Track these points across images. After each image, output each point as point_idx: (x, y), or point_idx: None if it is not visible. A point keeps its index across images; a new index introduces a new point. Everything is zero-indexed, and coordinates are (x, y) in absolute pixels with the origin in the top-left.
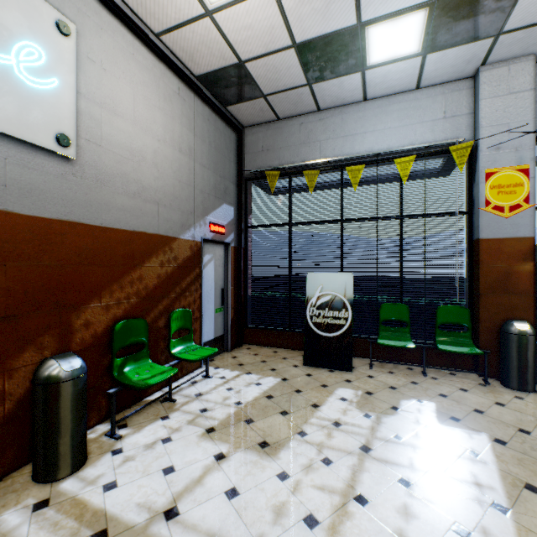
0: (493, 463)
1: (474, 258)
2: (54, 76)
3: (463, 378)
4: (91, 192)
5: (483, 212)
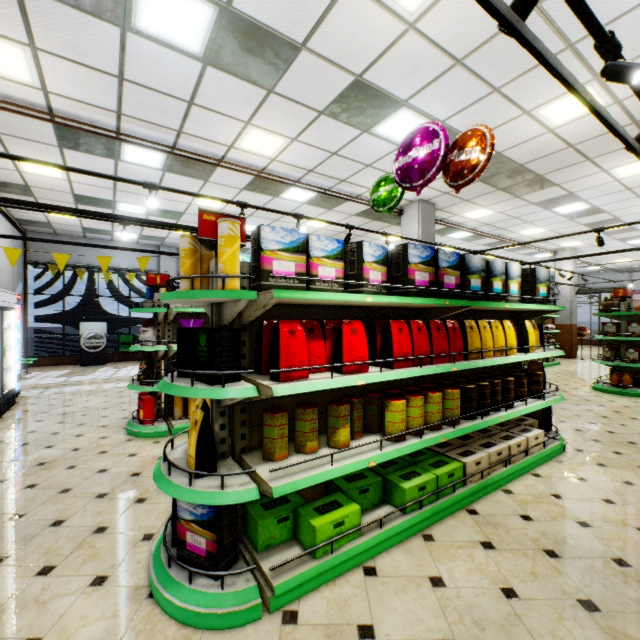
0: None
1: None
2: None
3: None
4: None
5: None
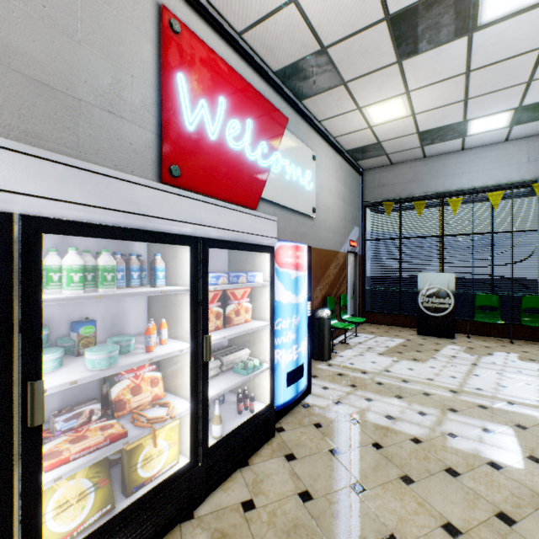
0: None
1: None
2: (312, 182)
3: None
4: (317, 232)
5: None
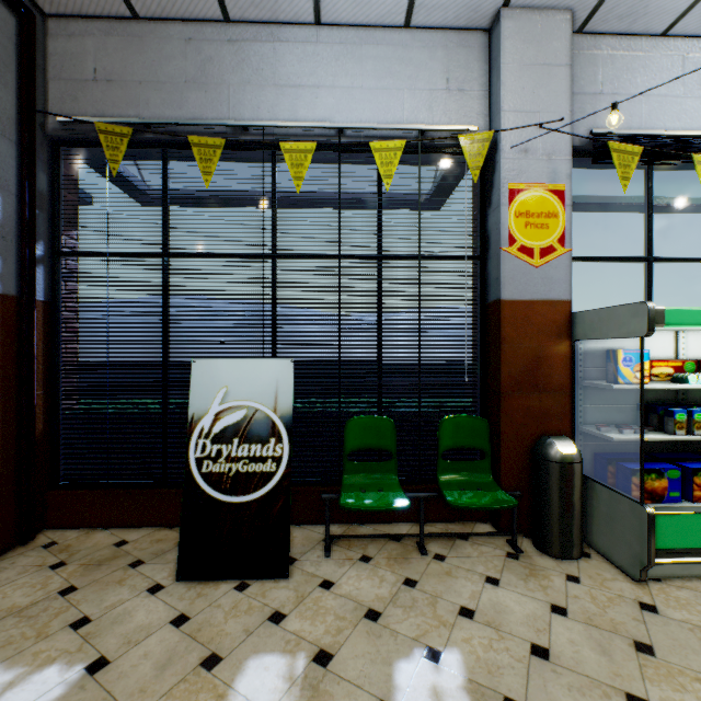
0: None
1: (490, 333)
2: None
3: (482, 546)
4: None
5: (506, 255)
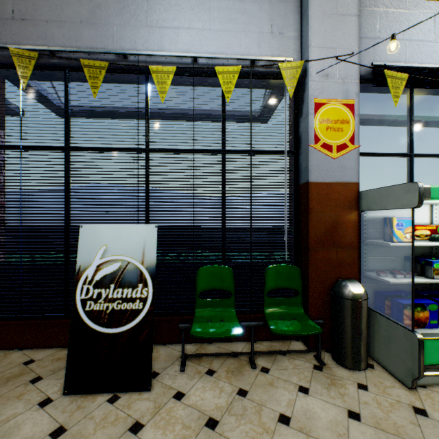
0: None
1: (301, 206)
2: None
3: (296, 359)
4: None
5: (313, 150)
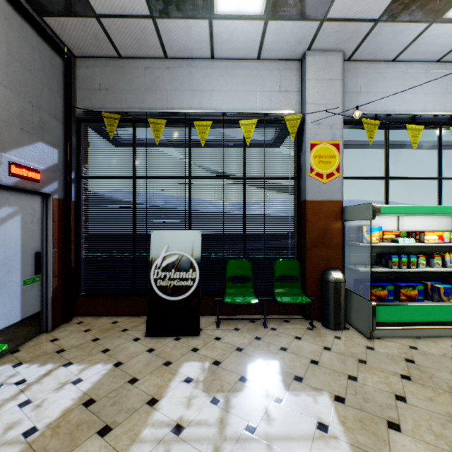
0: (343, 436)
1: (301, 217)
2: None
3: (295, 324)
4: None
5: (309, 177)
